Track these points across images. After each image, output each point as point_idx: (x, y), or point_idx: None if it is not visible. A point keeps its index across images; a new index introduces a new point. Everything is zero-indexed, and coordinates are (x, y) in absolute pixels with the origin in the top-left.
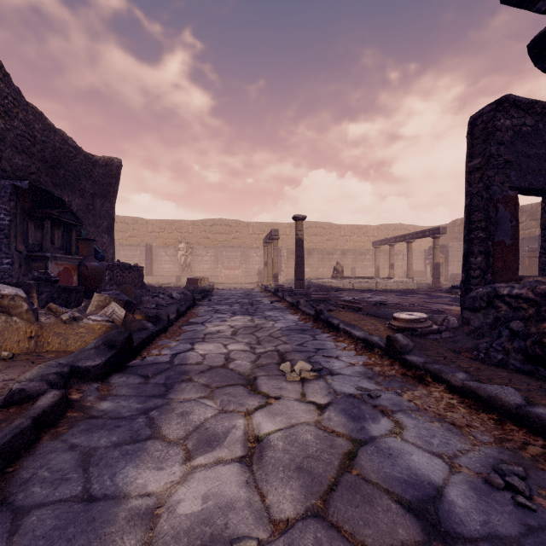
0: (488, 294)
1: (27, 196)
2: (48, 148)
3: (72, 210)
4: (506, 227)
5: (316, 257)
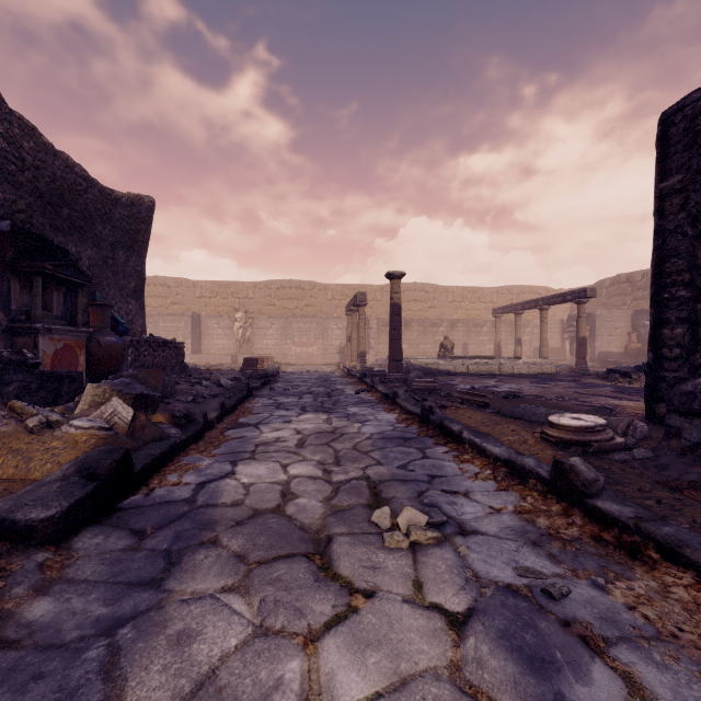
0: None
1: (8, 242)
2: (44, 176)
3: (83, 265)
4: None
5: (415, 329)
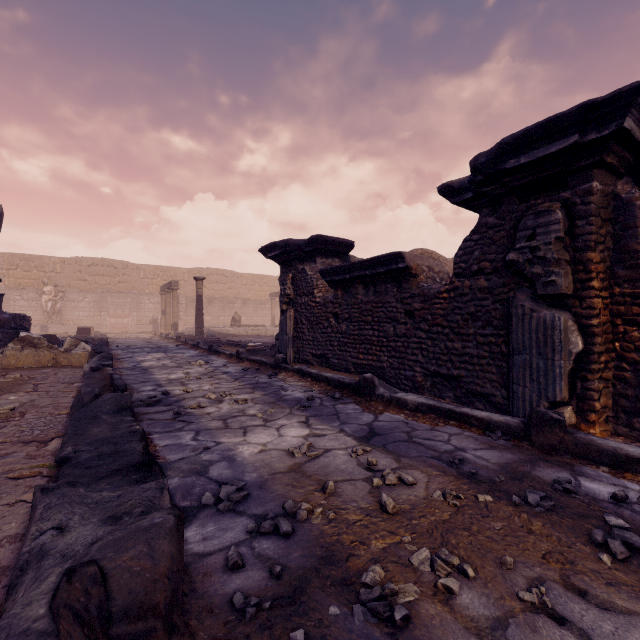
0: None
1: None
2: None
3: None
4: None
5: (217, 305)
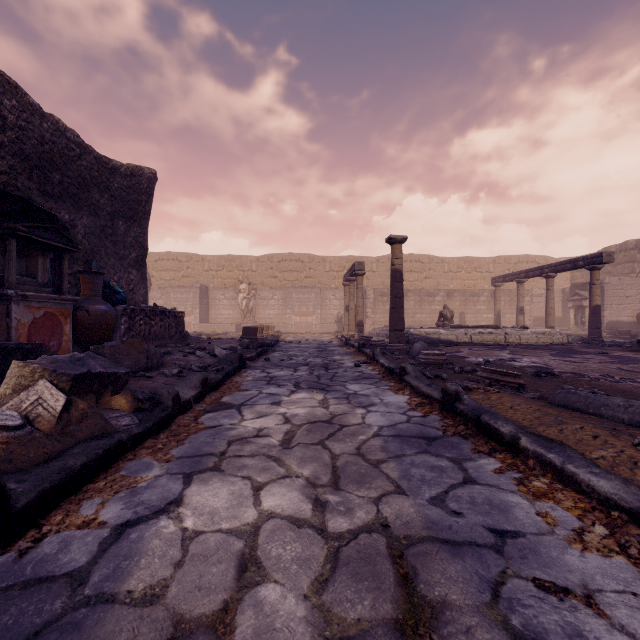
0: None
1: None
2: (30, 138)
3: (78, 233)
4: None
5: (411, 299)
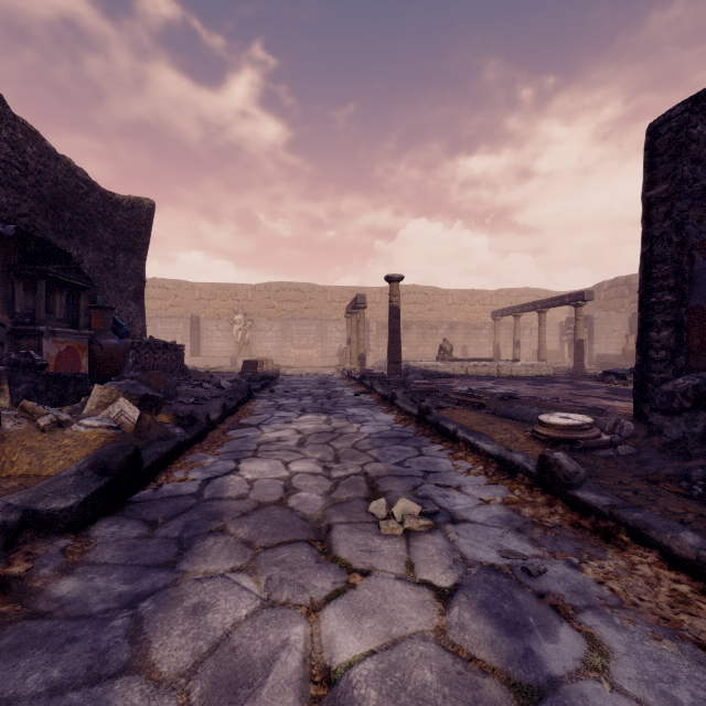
0: (695, 389)
1: (13, 246)
2: (46, 180)
3: (84, 267)
4: (705, 286)
5: (415, 332)
